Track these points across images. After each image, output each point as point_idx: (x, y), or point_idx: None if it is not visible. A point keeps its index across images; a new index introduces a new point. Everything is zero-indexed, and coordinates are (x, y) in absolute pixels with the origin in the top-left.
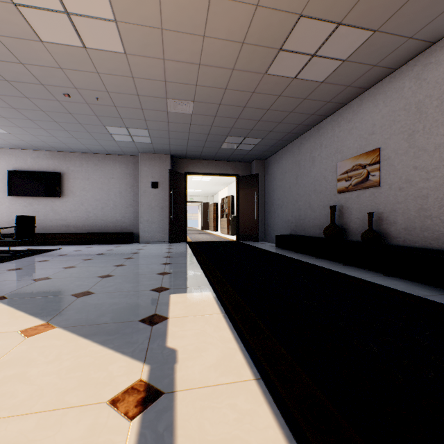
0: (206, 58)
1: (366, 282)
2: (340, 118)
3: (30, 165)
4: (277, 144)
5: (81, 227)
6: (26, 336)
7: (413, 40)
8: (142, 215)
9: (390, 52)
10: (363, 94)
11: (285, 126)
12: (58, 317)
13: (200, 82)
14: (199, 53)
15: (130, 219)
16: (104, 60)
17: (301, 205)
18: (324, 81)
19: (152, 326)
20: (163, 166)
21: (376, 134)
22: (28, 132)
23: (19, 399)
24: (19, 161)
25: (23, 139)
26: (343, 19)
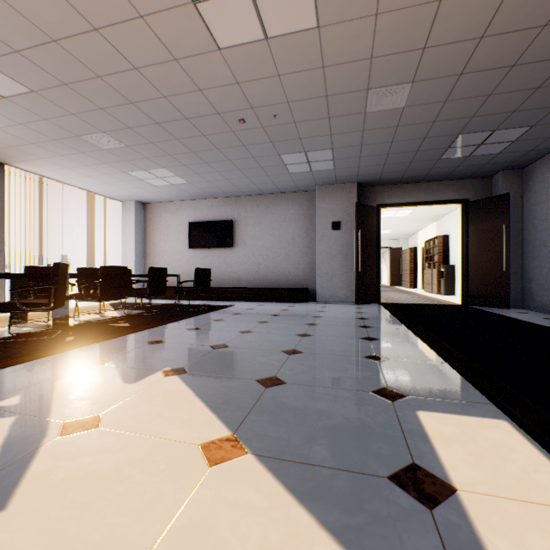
0: None
1: None
2: None
3: (205, 215)
4: None
5: (251, 281)
6: (208, 460)
7: None
8: (319, 266)
9: None
10: None
11: None
12: (246, 426)
13: (431, 40)
14: None
15: (304, 272)
16: (288, 50)
17: None
18: None
19: (430, 509)
20: (346, 199)
21: None
22: (204, 178)
23: None
24: (197, 212)
25: (200, 188)
26: None
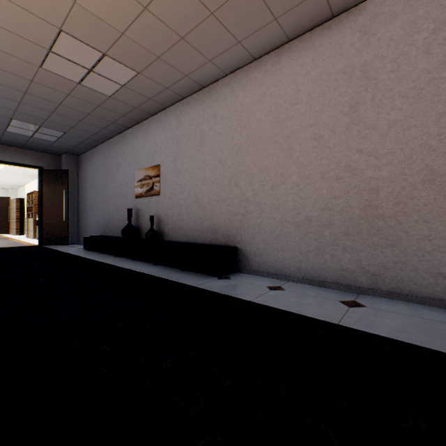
0: None
1: (131, 272)
2: (137, 132)
3: None
4: (86, 142)
5: None
6: None
7: (170, 91)
8: None
9: (157, 93)
10: (151, 118)
11: (88, 126)
12: None
13: None
14: None
15: None
16: None
17: (110, 207)
18: (112, 96)
19: None
20: None
21: (158, 153)
22: None
23: None
24: None
25: None
26: (107, 52)
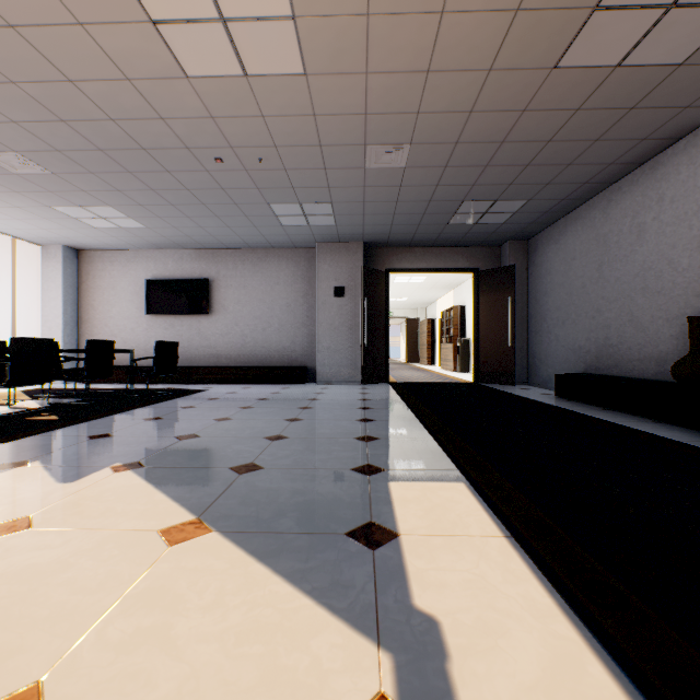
0: (441, 57)
1: None
2: None
3: (171, 271)
4: (556, 208)
5: (235, 357)
6: (168, 542)
7: None
8: (320, 339)
9: None
10: None
11: (579, 171)
12: (214, 509)
13: (424, 107)
14: (429, 50)
15: (302, 346)
16: (273, 92)
17: (610, 319)
18: (685, 62)
19: (373, 550)
20: (352, 261)
21: None
22: (169, 223)
23: (158, 696)
24: (159, 267)
25: (164, 235)
26: None
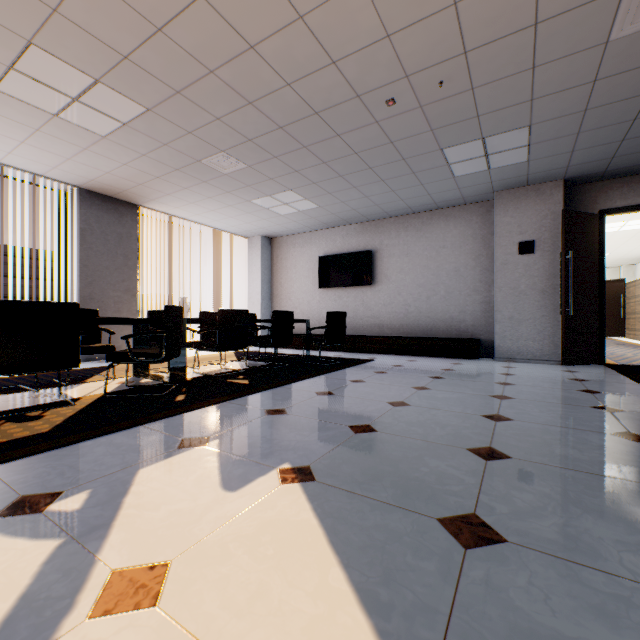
0: None
1: None
2: None
3: (338, 246)
4: None
5: (397, 327)
6: None
7: None
8: (498, 307)
9: None
10: None
11: None
12: None
13: None
14: None
15: (472, 315)
16: None
17: None
18: None
19: None
20: (544, 206)
21: None
22: (337, 198)
23: None
24: (329, 244)
25: (333, 212)
26: None
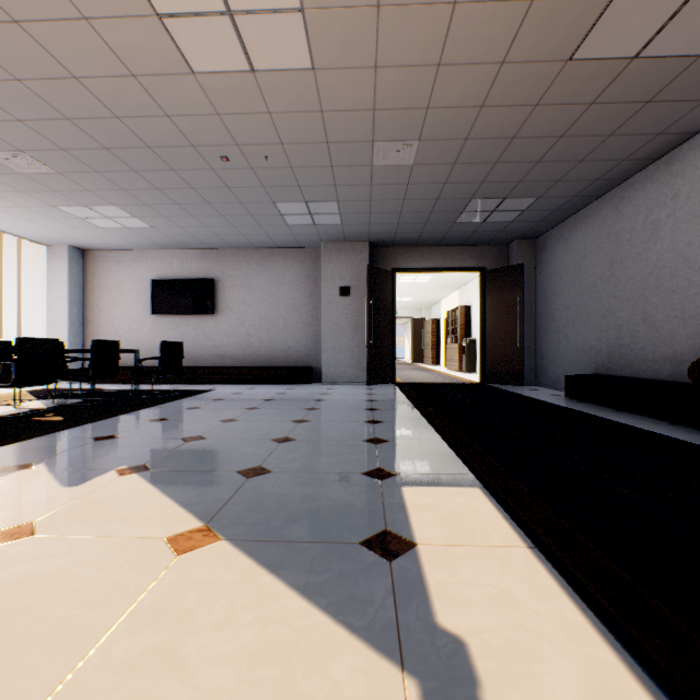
0: (452, 50)
1: None
2: None
3: (176, 271)
4: (565, 206)
5: (240, 357)
6: (175, 551)
7: None
8: (325, 339)
9: None
10: None
11: (590, 167)
12: (222, 516)
13: (434, 102)
14: (440, 42)
15: (307, 346)
16: (280, 87)
17: (622, 318)
18: None
19: (390, 561)
20: (357, 260)
21: None
22: (174, 223)
23: None
24: (164, 267)
25: (169, 235)
26: None
